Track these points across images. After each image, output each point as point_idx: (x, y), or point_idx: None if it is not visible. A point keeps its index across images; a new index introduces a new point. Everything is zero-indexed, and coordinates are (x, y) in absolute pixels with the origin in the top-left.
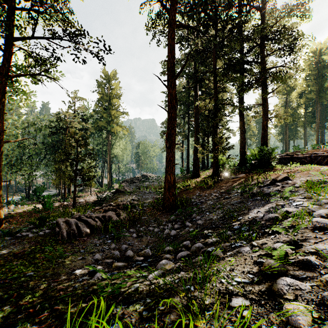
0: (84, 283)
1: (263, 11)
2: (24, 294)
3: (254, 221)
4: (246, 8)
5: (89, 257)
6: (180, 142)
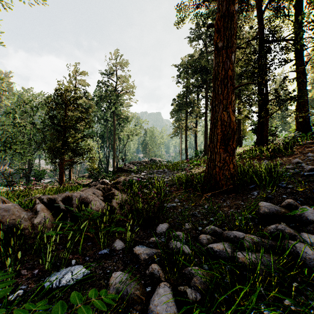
0: None
1: None
2: None
3: None
4: None
5: None
6: (193, 123)
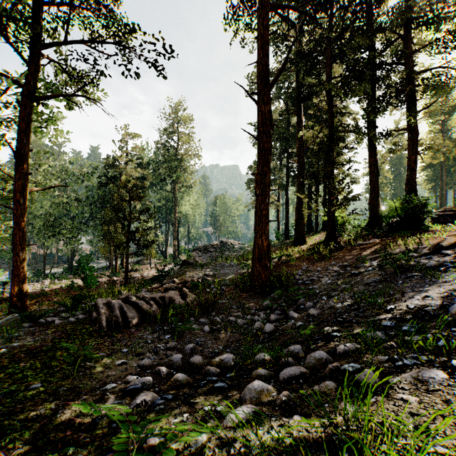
0: None
1: None
2: (8, 430)
3: (425, 314)
4: None
5: (133, 362)
6: (274, 195)
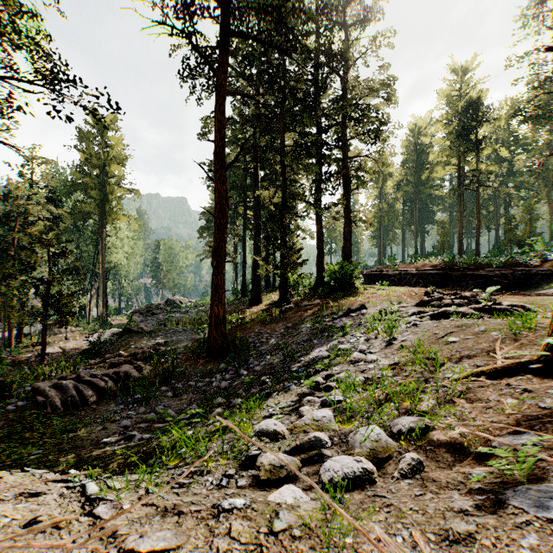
0: (124, 446)
1: (345, 78)
2: (55, 465)
3: (313, 361)
4: (322, 76)
5: (112, 426)
6: (231, 246)
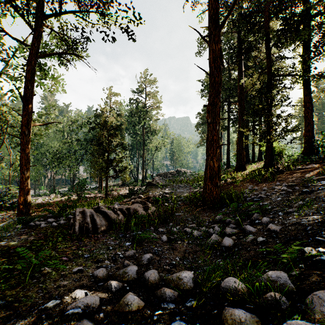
0: None
1: None
2: None
3: None
4: None
5: (90, 270)
6: None
